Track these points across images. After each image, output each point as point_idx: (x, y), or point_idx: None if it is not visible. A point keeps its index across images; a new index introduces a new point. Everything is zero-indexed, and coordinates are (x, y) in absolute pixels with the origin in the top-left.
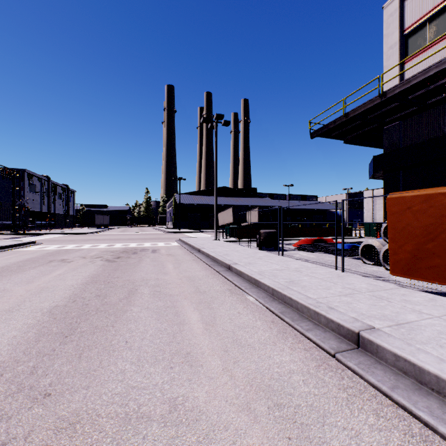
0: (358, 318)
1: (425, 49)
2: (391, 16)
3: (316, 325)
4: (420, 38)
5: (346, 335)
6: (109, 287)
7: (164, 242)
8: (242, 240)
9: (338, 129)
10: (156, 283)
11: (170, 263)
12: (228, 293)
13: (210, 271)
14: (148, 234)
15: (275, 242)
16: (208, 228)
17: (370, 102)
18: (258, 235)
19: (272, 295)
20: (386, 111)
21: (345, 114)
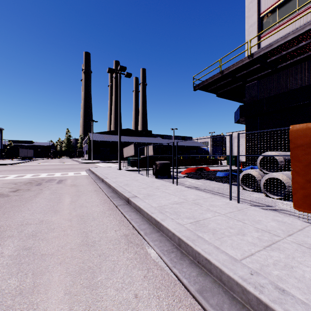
0: None
1: (275, 28)
2: (251, 3)
3: None
4: (272, 20)
5: None
6: None
7: (75, 171)
8: (141, 169)
9: (214, 85)
10: (34, 231)
11: (69, 196)
12: (124, 242)
13: (108, 205)
14: (65, 164)
15: (168, 172)
16: (115, 159)
17: (240, 62)
18: (155, 165)
19: (179, 246)
20: (250, 71)
21: (221, 71)
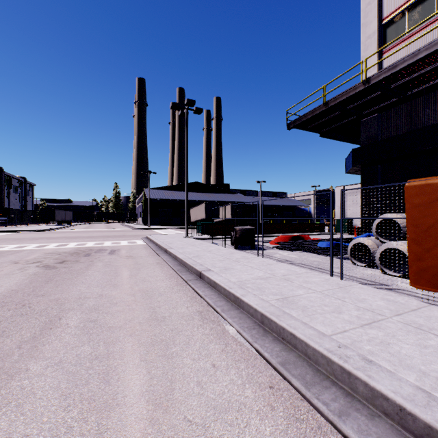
0: (425, 386)
1: (404, 39)
2: (370, 4)
3: (350, 398)
4: (399, 28)
5: (423, 436)
6: (17, 315)
7: (129, 240)
8: (215, 238)
9: (315, 121)
10: (95, 305)
11: (126, 269)
12: (198, 319)
13: (175, 280)
14: (114, 231)
15: (252, 240)
16: (179, 224)
17: (352, 90)
18: (234, 232)
19: (262, 323)
20: (366, 101)
21: (325, 103)
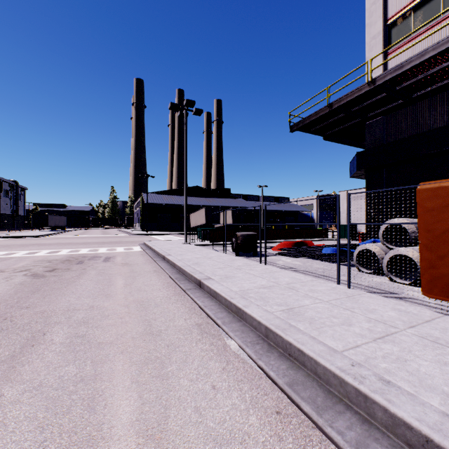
0: None
1: (410, 40)
2: (374, 4)
3: (367, 425)
4: (404, 28)
5: None
6: None
7: (125, 246)
8: (216, 244)
9: (319, 123)
10: (85, 318)
11: (121, 278)
12: (197, 332)
13: (173, 289)
14: (110, 237)
15: (254, 247)
16: (179, 229)
17: (357, 91)
18: (235, 238)
19: (266, 337)
20: (371, 103)
21: (330, 104)
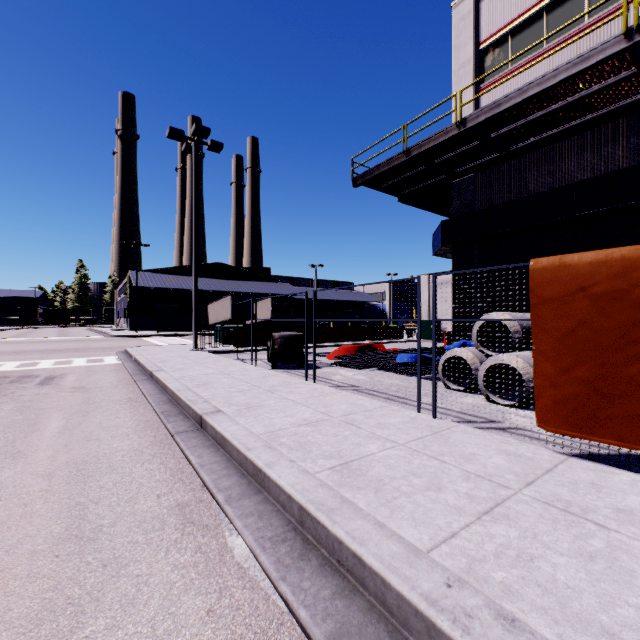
0: None
1: (507, 74)
2: (464, 20)
3: None
4: (500, 58)
5: None
6: None
7: (91, 356)
8: (244, 350)
9: (392, 177)
10: None
11: (60, 415)
12: (175, 524)
13: (153, 433)
14: (69, 341)
15: (300, 354)
16: (191, 328)
17: (443, 134)
18: (271, 341)
19: (301, 524)
20: (460, 153)
21: (407, 150)
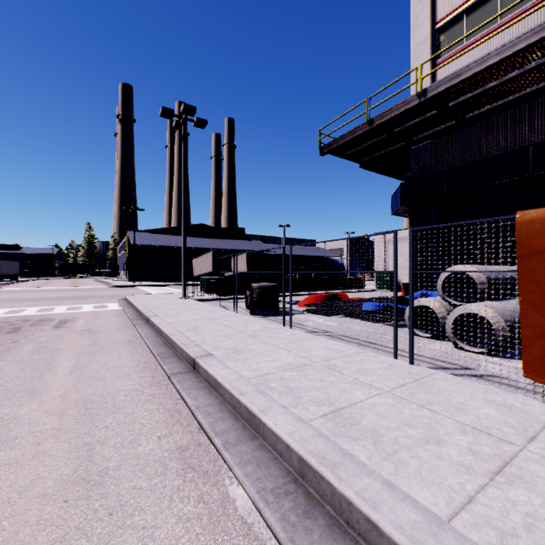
0: None
1: (462, 49)
2: (421, 3)
3: None
4: (456, 35)
5: None
6: None
7: (97, 303)
8: (225, 298)
9: (355, 146)
10: None
11: (71, 356)
12: (176, 469)
13: (151, 374)
14: (80, 290)
15: (275, 302)
16: (178, 279)
17: (404, 104)
18: (249, 291)
19: (301, 476)
20: (419, 122)
21: (370, 121)
